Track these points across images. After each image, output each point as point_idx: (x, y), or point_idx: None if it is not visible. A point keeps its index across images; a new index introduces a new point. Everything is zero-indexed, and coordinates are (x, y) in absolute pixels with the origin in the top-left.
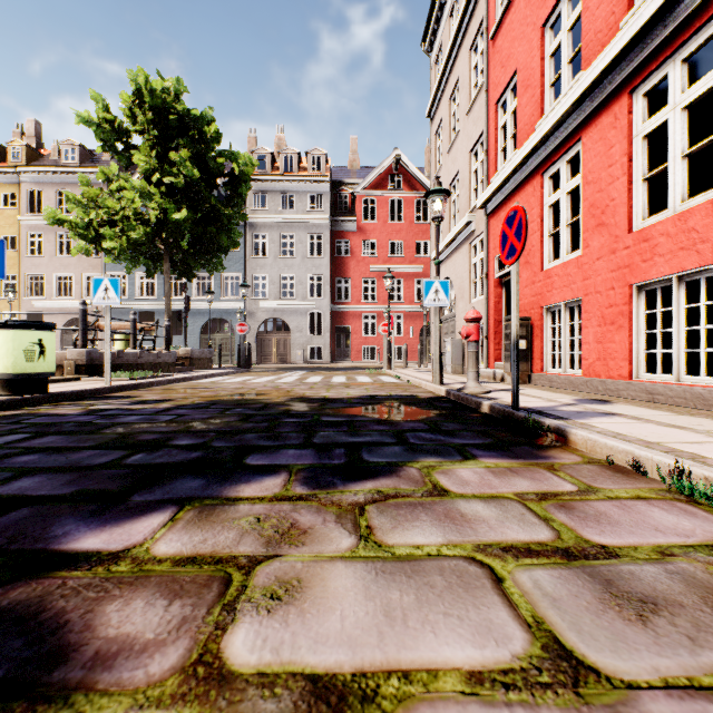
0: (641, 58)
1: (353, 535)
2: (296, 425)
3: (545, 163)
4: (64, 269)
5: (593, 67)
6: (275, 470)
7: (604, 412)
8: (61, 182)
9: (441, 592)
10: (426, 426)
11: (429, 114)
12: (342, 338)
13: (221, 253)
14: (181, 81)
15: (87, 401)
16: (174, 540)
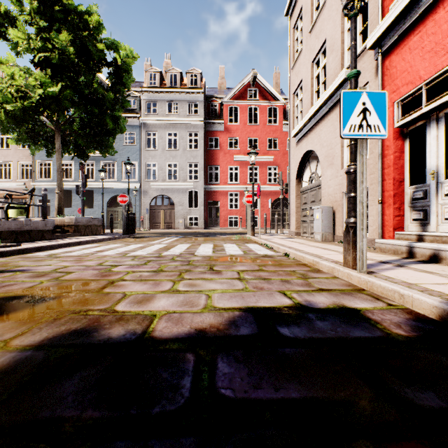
0: None
1: None
2: None
3: None
4: (4, 158)
5: None
6: None
7: None
8: None
9: None
10: None
11: (288, 11)
12: (213, 210)
13: (109, 136)
14: None
15: None
16: None
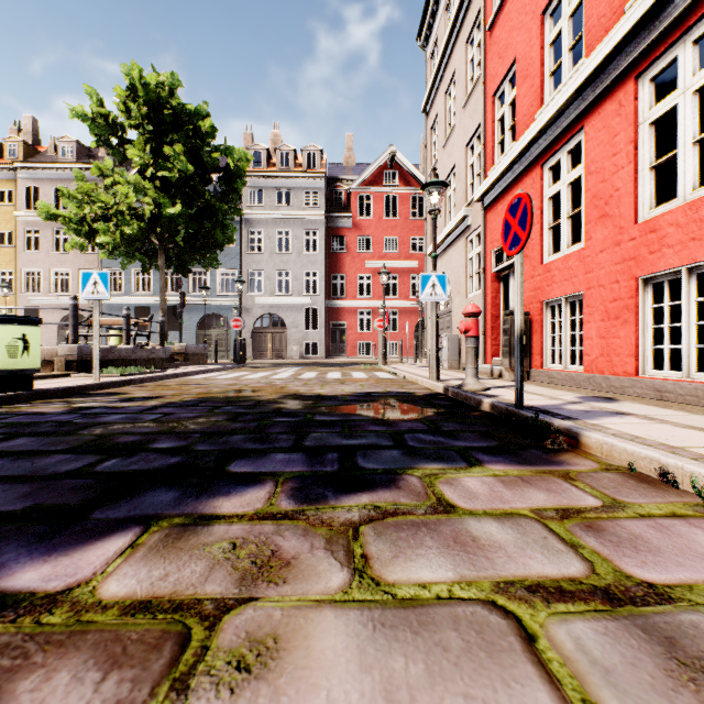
0: (648, 41)
1: (346, 568)
2: (287, 424)
3: (544, 154)
4: (60, 264)
5: (596, 52)
6: (260, 479)
7: (613, 411)
8: (58, 178)
9: (458, 657)
10: (425, 426)
11: (424, 109)
12: (338, 333)
13: (216, 248)
14: (175, 76)
15: (73, 398)
16: (128, 576)
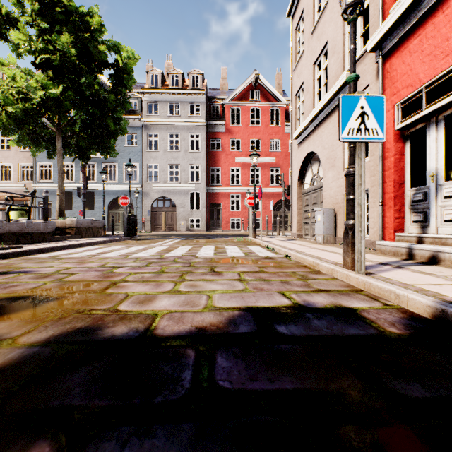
0: None
1: None
2: None
3: None
4: (4, 159)
5: None
6: None
7: None
8: None
9: None
10: None
11: (289, 12)
12: (215, 212)
13: (110, 138)
14: None
15: None
16: None
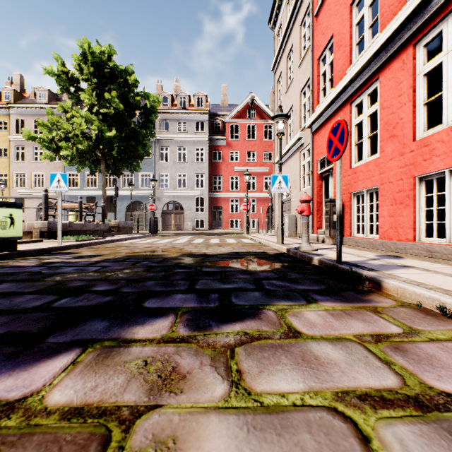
0: (423, 20)
1: (226, 380)
2: (184, 274)
3: (352, 96)
4: (38, 169)
5: (388, 28)
6: (165, 313)
7: (401, 265)
8: (36, 113)
9: None
10: (276, 275)
11: (273, 68)
12: (217, 214)
13: (138, 159)
14: (112, 47)
15: (43, 256)
16: (68, 387)
